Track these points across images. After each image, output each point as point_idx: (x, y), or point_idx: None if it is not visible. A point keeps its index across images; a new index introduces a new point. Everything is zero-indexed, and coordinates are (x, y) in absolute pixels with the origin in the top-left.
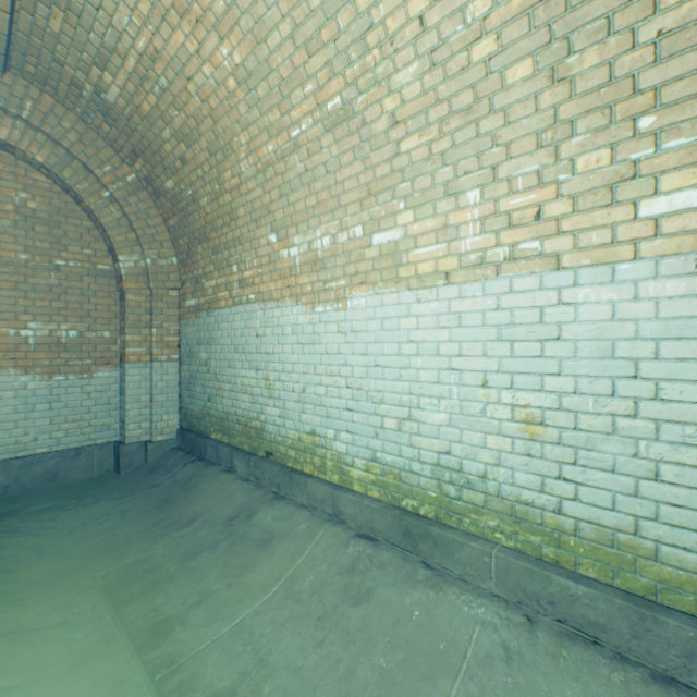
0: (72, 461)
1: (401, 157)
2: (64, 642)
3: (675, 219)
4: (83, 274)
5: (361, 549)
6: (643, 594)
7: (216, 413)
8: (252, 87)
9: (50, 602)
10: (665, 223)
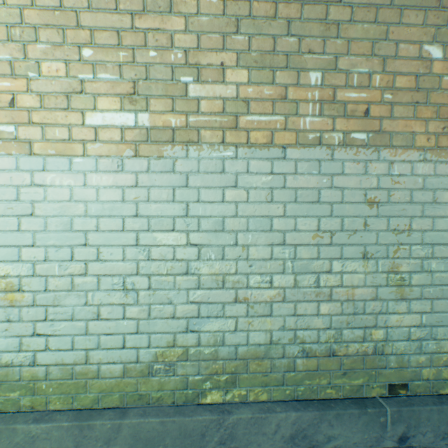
0: None
1: None
2: None
3: (107, 131)
4: None
5: None
6: (92, 405)
7: None
8: None
9: None
10: (102, 133)
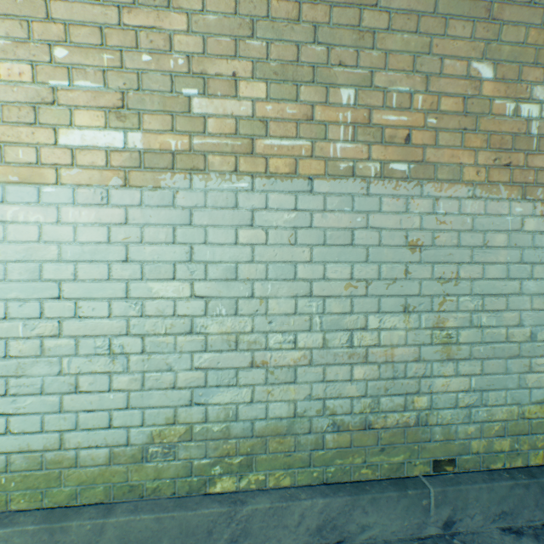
0: None
1: None
2: None
3: (88, 153)
4: None
5: None
6: (68, 502)
7: None
8: None
9: None
10: (81, 155)
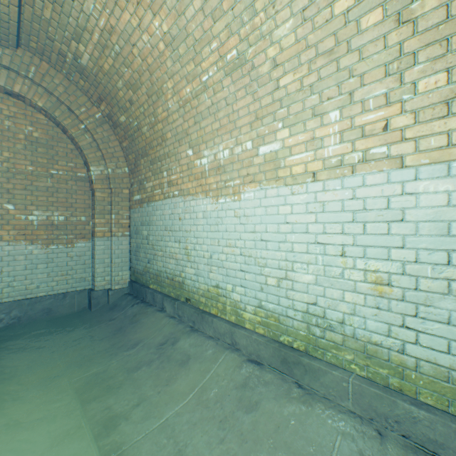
0: (61, 301)
1: (280, 90)
2: (48, 427)
3: None
4: (68, 179)
5: (250, 370)
6: None
7: (153, 271)
8: (175, 48)
9: (41, 398)
10: None
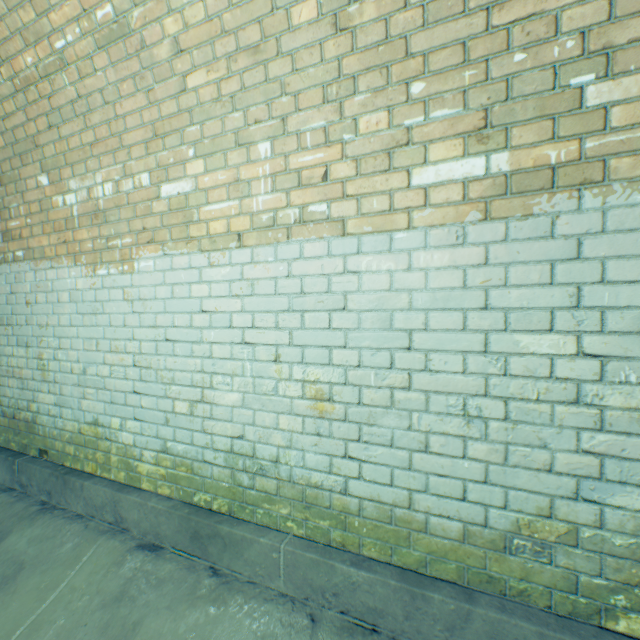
0: None
1: (189, 94)
2: None
3: (441, 190)
4: None
5: (138, 566)
6: (416, 567)
7: None
8: None
9: None
10: (434, 194)
